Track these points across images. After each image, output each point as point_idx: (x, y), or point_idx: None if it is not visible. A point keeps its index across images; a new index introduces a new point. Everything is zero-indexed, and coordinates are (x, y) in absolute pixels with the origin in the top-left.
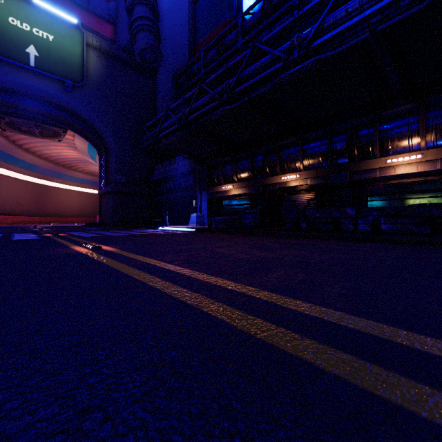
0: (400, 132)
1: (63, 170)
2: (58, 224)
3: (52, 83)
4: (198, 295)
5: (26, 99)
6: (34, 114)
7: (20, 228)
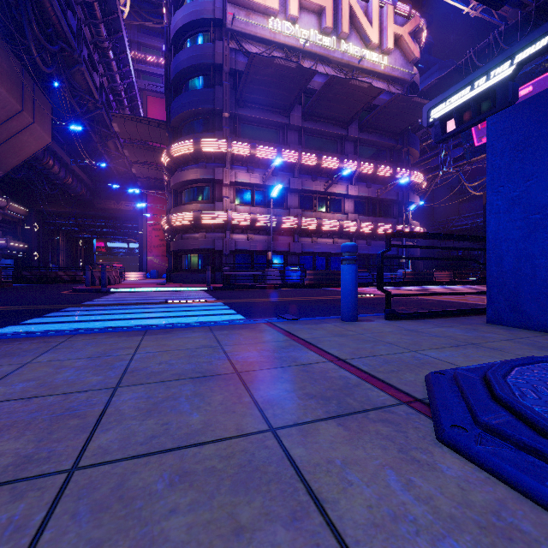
0: None
1: None
2: None
3: None
4: None
5: None
6: None
7: None
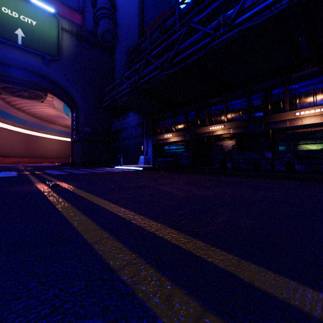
0: (307, 91)
1: (46, 124)
2: (42, 163)
3: (35, 57)
4: (135, 258)
5: (16, 70)
6: (22, 81)
7: (10, 167)
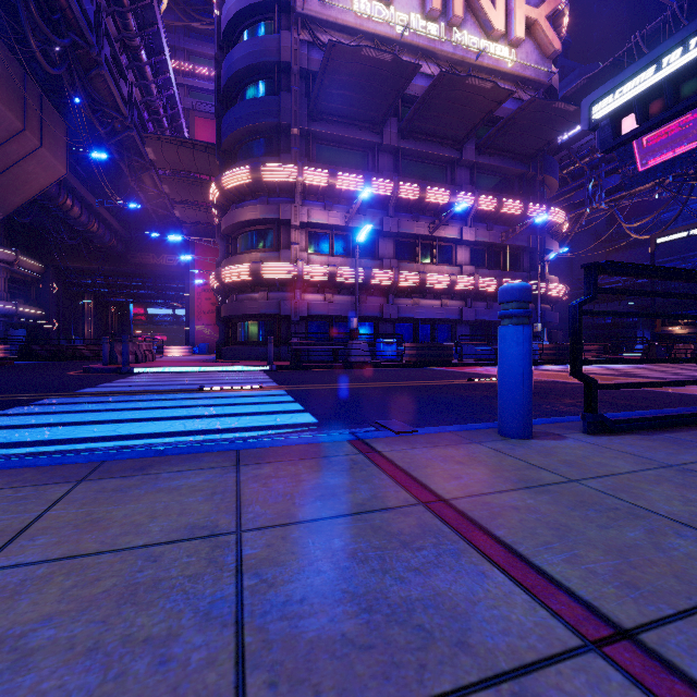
0: None
1: None
2: None
3: None
4: None
5: None
6: None
7: None
